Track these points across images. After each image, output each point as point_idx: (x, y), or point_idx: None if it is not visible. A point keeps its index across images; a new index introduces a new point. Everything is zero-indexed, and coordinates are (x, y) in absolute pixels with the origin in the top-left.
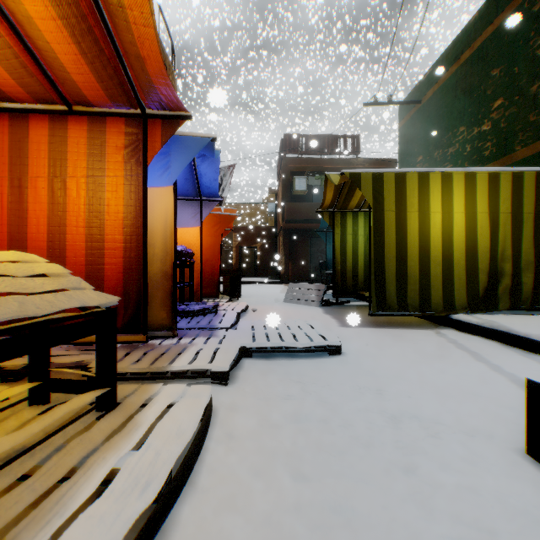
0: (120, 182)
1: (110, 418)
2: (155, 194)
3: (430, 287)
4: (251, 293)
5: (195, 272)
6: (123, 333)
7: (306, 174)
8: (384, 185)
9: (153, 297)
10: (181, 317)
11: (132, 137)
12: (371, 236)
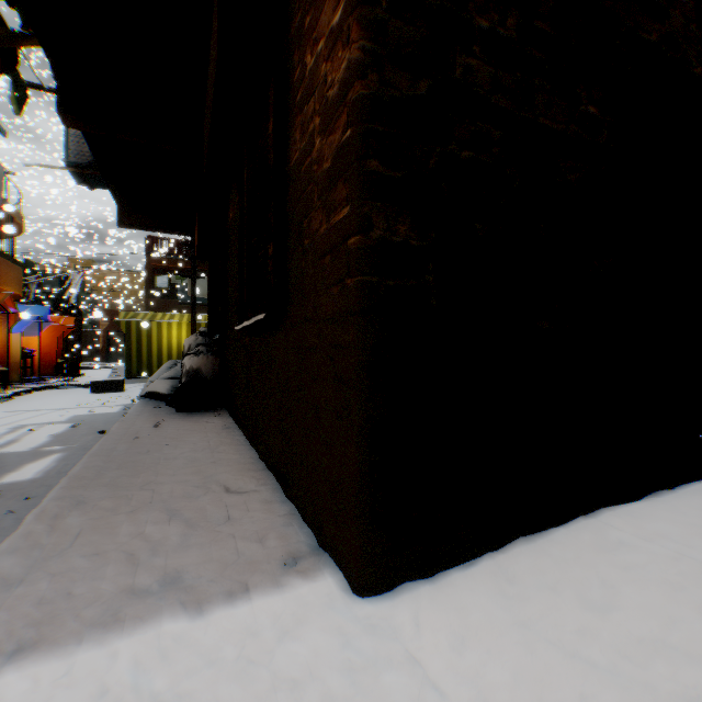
0: (1, 334)
1: (9, 389)
2: (15, 336)
3: (153, 366)
4: (96, 374)
5: (38, 361)
6: (2, 382)
7: (168, 274)
8: (132, 325)
9: (14, 371)
10: (28, 382)
11: (7, 319)
12: (126, 346)
